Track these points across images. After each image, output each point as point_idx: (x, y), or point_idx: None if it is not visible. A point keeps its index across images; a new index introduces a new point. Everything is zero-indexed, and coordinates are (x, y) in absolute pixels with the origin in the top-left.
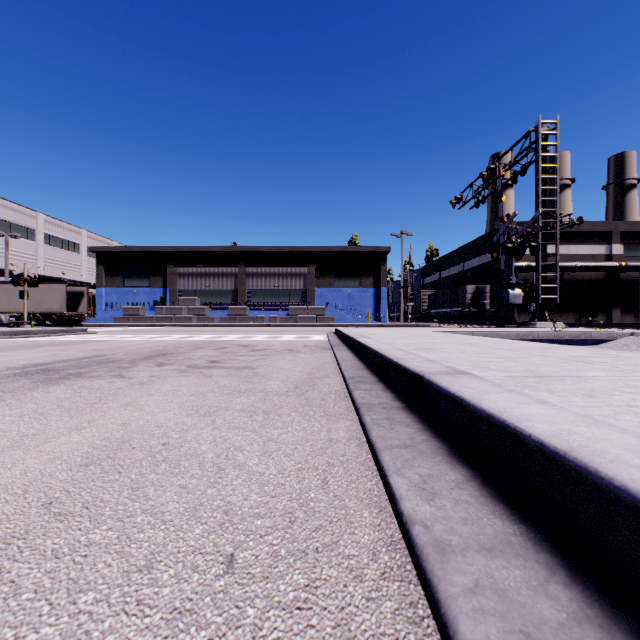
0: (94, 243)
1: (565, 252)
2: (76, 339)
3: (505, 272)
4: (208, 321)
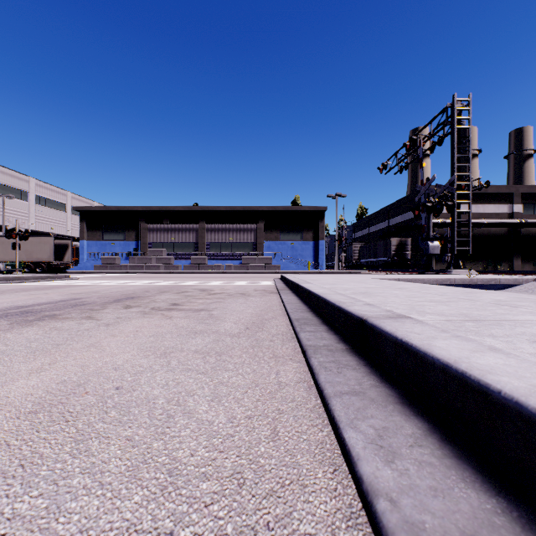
0: (78, 203)
1: (474, 211)
2: (59, 284)
3: (425, 227)
4: (173, 269)
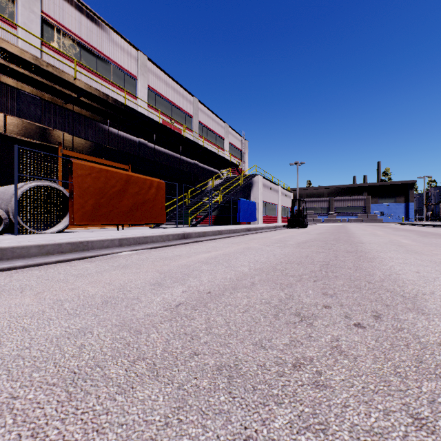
0: None
1: None
2: None
3: None
4: (318, 221)
